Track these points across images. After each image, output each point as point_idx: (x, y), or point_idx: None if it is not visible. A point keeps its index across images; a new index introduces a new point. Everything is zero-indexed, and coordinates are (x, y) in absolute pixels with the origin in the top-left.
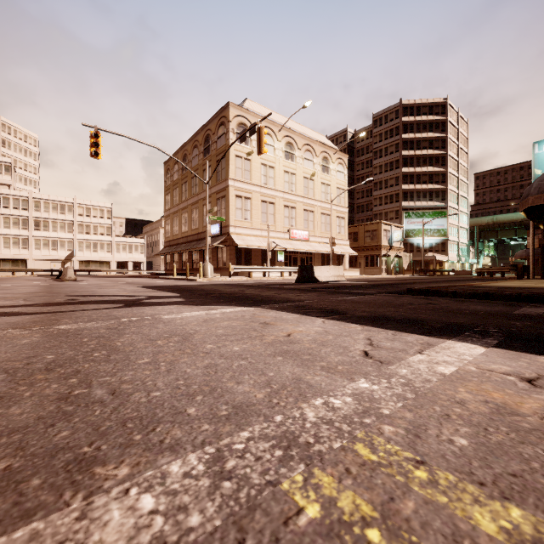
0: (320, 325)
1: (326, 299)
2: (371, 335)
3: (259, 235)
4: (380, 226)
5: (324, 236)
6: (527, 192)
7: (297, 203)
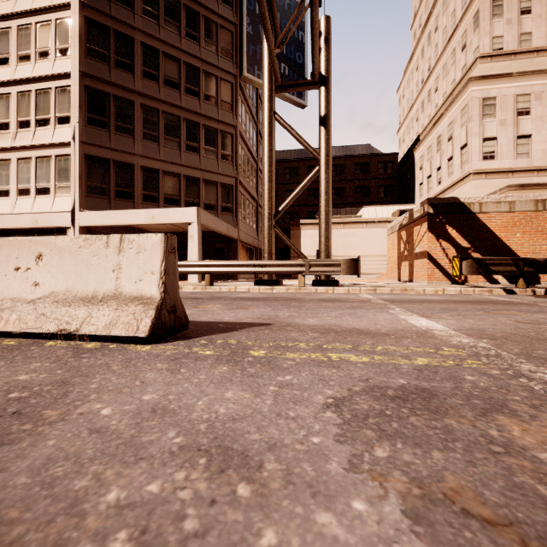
0: None
1: None
2: None
3: None
4: None
5: None
6: None
7: None
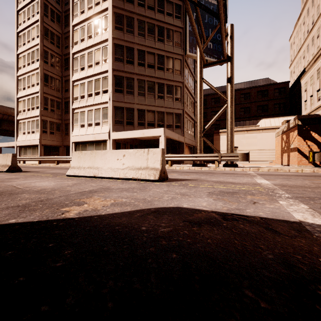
0: None
1: None
2: None
3: None
4: None
5: None
6: None
7: None
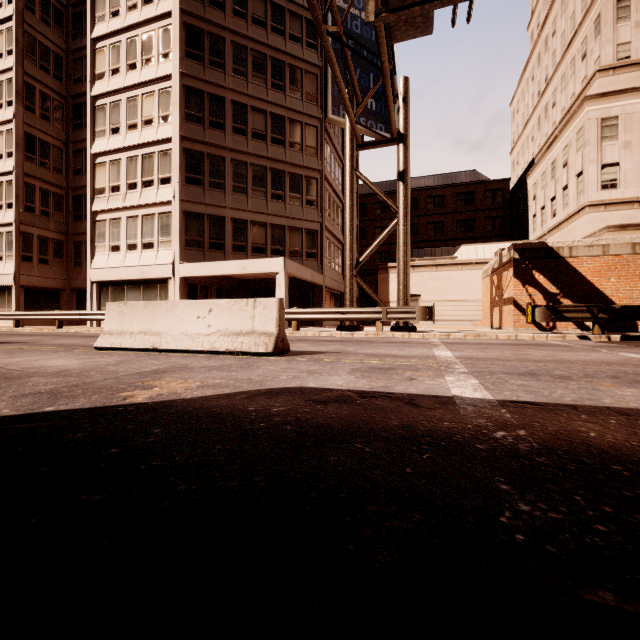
0: None
1: None
2: (558, 393)
3: None
4: None
5: None
6: None
7: None
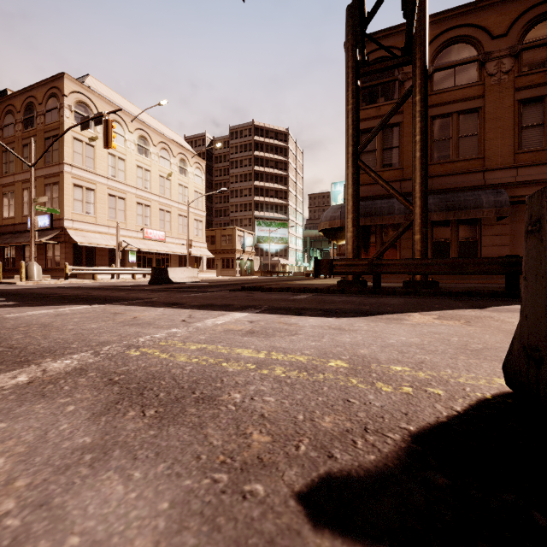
0: (161, 311)
1: (174, 296)
2: (193, 313)
3: (106, 233)
4: (235, 232)
5: (181, 238)
6: (321, 219)
7: (152, 201)
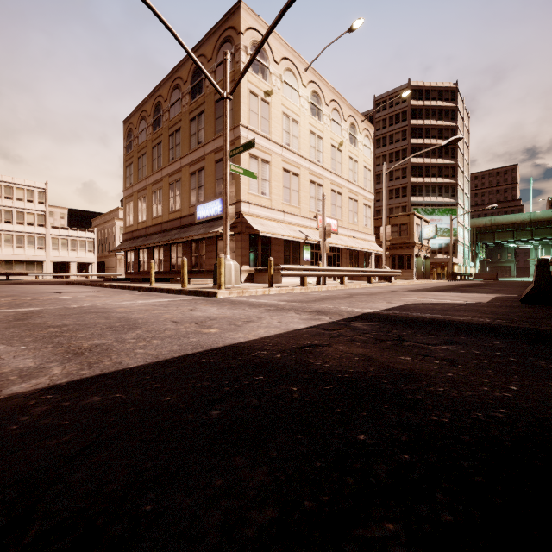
0: None
1: None
2: None
3: (281, 220)
4: (412, 219)
5: (352, 228)
6: None
7: (324, 180)
